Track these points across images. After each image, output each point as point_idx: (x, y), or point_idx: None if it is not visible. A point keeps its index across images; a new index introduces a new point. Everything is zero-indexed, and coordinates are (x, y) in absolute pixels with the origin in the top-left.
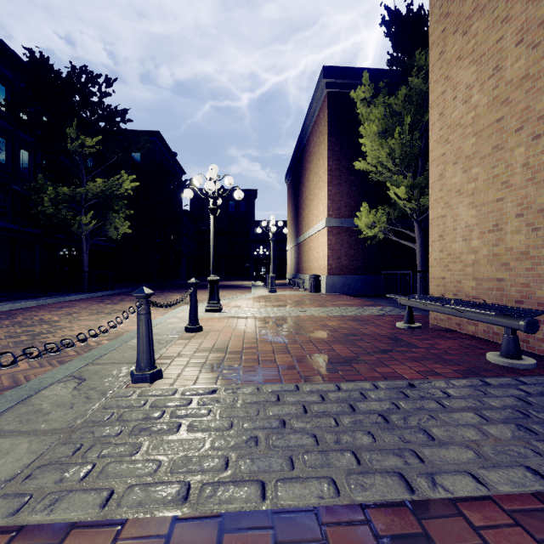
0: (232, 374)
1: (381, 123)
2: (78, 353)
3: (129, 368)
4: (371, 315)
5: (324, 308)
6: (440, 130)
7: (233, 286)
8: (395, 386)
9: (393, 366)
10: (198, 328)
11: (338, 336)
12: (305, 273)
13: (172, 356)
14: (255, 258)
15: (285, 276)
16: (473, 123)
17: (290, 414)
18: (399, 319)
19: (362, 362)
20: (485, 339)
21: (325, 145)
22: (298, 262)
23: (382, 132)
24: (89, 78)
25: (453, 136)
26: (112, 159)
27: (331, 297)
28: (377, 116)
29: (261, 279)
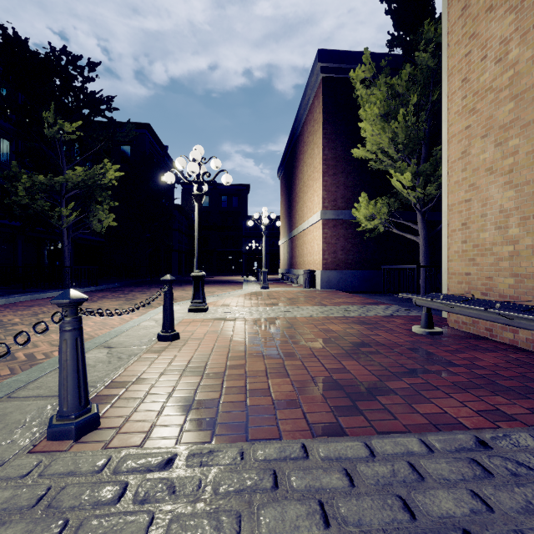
0: (206, 417)
1: (383, 105)
2: (13, 371)
3: (56, 406)
4: (377, 316)
5: (322, 308)
6: (463, 99)
7: (224, 281)
8: (459, 446)
9: (435, 400)
10: (173, 336)
11: (346, 346)
12: (299, 268)
13: (128, 381)
14: (247, 253)
15: (277, 271)
16: (510, 85)
17: (298, 531)
18: (411, 321)
19: (389, 391)
20: (530, 350)
21: (320, 134)
22: (291, 256)
23: (383, 114)
24: (69, 60)
25: (481, 104)
26: (95, 147)
27: (327, 294)
28: (379, 97)
29: (253, 274)
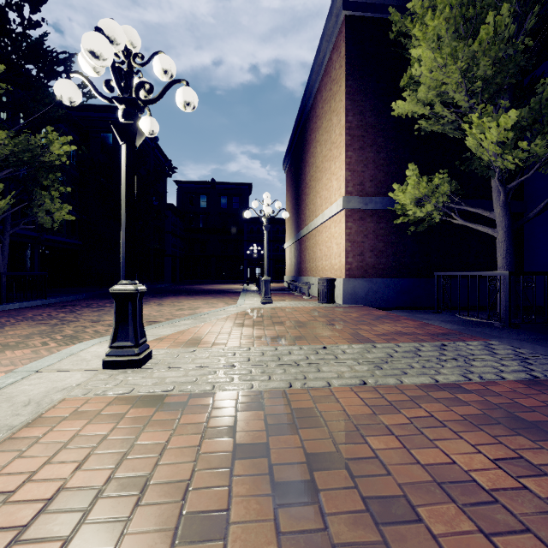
0: None
1: (454, 15)
2: None
3: None
4: (507, 382)
5: (371, 350)
6: None
7: (219, 290)
8: None
9: None
10: None
11: None
12: (309, 275)
13: None
14: (249, 259)
15: (282, 279)
16: None
17: None
18: None
19: None
20: None
21: (341, 94)
22: (300, 261)
23: (454, 32)
24: None
25: None
26: (38, 112)
27: (357, 313)
28: (449, 1)
29: (255, 282)
